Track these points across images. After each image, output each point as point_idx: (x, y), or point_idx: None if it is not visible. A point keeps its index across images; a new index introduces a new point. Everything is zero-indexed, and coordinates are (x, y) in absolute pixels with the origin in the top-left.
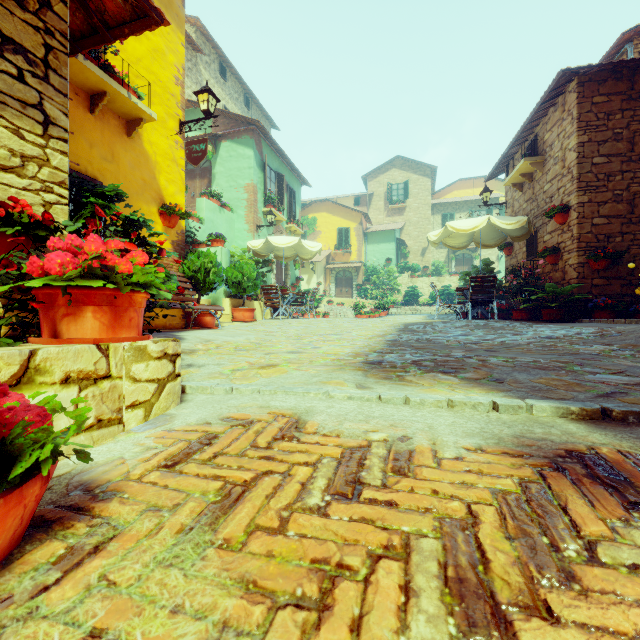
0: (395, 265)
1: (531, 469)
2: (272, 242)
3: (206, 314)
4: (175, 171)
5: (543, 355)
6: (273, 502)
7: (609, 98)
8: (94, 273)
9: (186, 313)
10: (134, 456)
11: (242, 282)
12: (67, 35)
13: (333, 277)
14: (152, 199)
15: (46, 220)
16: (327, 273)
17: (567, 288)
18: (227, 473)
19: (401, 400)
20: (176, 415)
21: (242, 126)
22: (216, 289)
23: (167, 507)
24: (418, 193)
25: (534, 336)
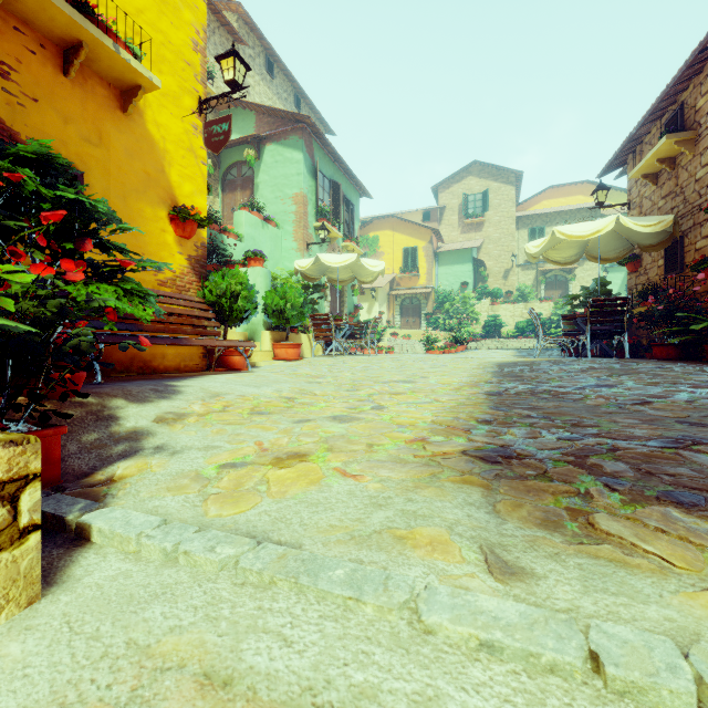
0: (472, 290)
1: None
2: (323, 261)
3: (234, 352)
4: (193, 164)
5: None
6: None
7: None
8: None
9: (208, 350)
10: None
11: (285, 310)
12: None
13: (398, 305)
14: (159, 199)
15: None
16: (391, 301)
17: None
18: None
19: (691, 702)
20: None
21: (289, 125)
22: (247, 319)
23: None
24: (500, 204)
25: None
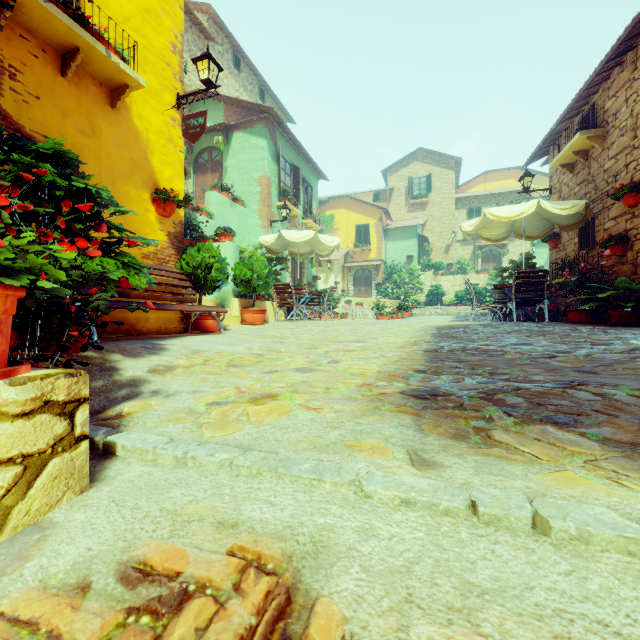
0: (417, 263)
1: None
2: (286, 236)
3: (208, 316)
4: (172, 152)
5: None
6: None
7: None
8: None
9: (185, 315)
10: None
11: (252, 280)
12: None
13: (351, 276)
14: (143, 183)
15: None
16: (345, 272)
17: None
18: None
19: (528, 523)
20: (54, 531)
21: (255, 115)
22: (220, 288)
23: None
24: (441, 187)
25: (628, 347)
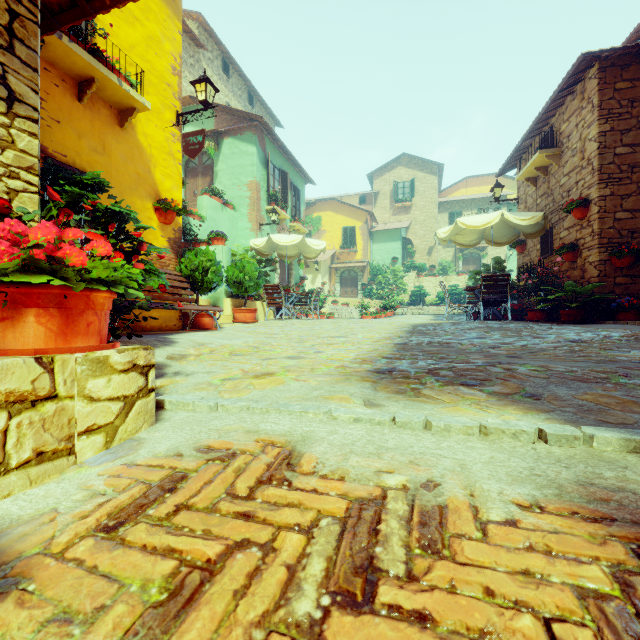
0: (401, 264)
1: (622, 546)
2: (275, 240)
3: (204, 315)
4: (172, 165)
5: (576, 363)
6: (243, 607)
7: (633, 84)
8: (39, 267)
9: (184, 314)
10: (71, 508)
11: (243, 281)
12: (37, 2)
13: (338, 277)
14: (147, 194)
15: (1, 207)
16: (332, 273)
17: (588, 287)
18: (186, 544)
19: (420, 424)
20: (145, 440)
21: (245, 122)
22: (215, 289)
23: (82, 614)
24: (424, 191)
25: (558, 339)
